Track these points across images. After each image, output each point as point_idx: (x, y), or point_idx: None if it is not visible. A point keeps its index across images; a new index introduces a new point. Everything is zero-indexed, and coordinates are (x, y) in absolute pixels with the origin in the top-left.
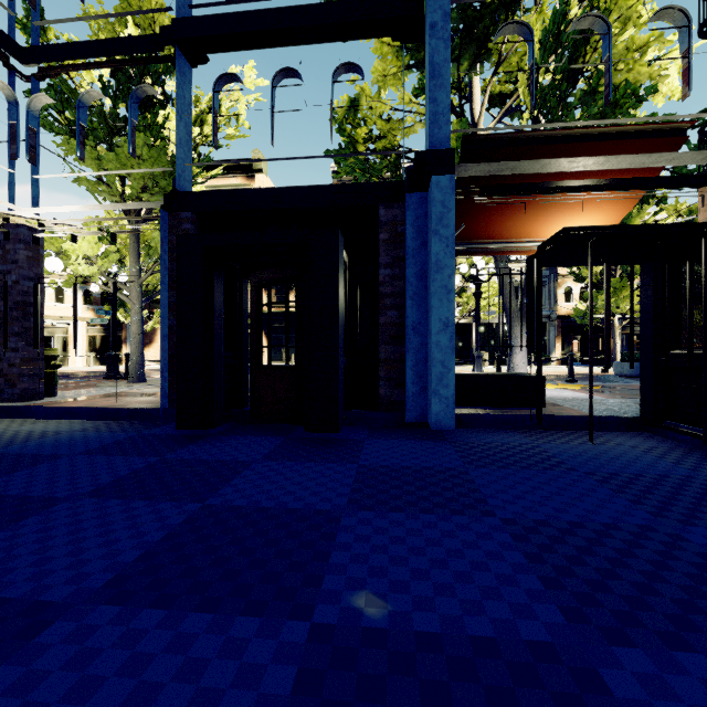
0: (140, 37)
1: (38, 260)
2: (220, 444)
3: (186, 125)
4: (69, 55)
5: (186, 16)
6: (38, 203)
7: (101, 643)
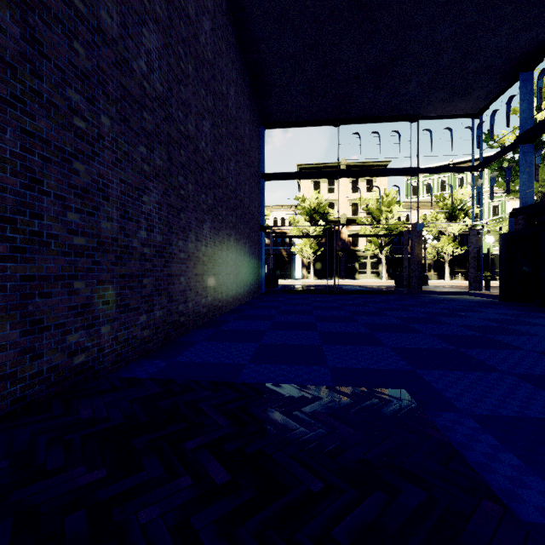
0: (508, 145)
1: (479, 240)
2: (506, 306)
3: (527, 173)
4: (487, 163)
5: (527, 125)
6: (481, 218)
7: (433, 309)
